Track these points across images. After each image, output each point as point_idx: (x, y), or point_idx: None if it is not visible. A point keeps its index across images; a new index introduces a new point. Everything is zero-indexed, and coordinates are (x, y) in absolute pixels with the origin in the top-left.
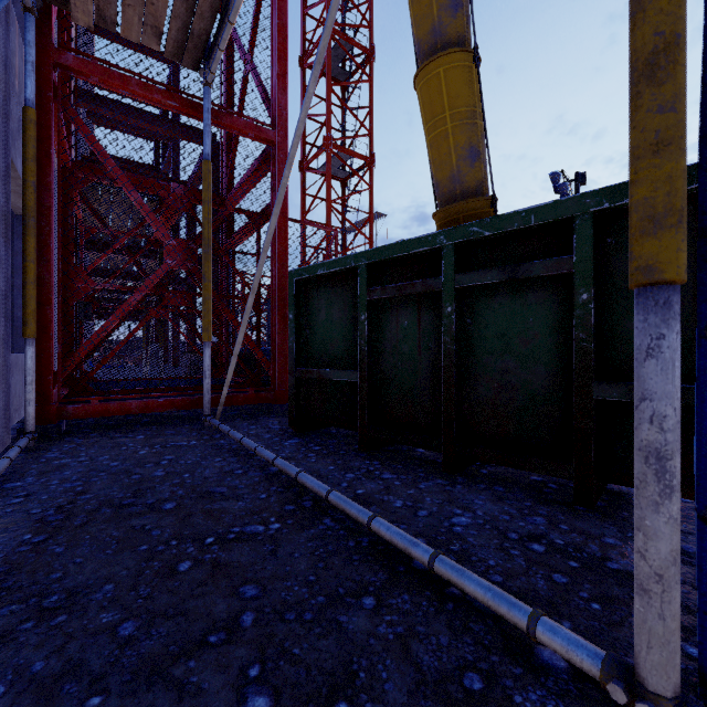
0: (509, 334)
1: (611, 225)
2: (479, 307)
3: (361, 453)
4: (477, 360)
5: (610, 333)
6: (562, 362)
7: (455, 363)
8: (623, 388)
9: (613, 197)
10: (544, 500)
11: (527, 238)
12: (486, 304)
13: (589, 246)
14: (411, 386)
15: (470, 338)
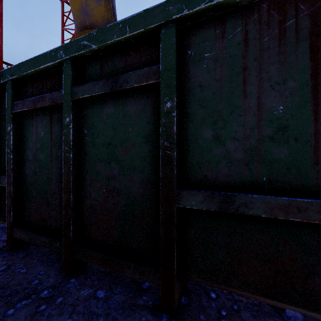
0: (114, 143)
1: (191, 37)
2: (93, 118)
3: (3, 253)
4: (91, 167)
5: (190, 141)
6: (154, 170)
7: (73, 170)
8: (200, 196)
9: (191, 2)
10: (134, 310)
11: (127, 52)
12: (98, 115)
13: (172, 55)
14: (46, 190)
15: (86, 147)
